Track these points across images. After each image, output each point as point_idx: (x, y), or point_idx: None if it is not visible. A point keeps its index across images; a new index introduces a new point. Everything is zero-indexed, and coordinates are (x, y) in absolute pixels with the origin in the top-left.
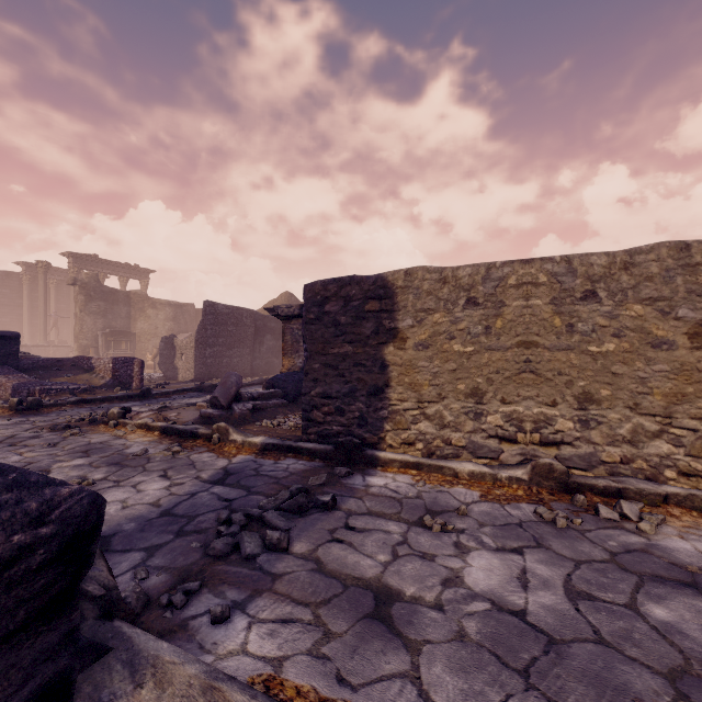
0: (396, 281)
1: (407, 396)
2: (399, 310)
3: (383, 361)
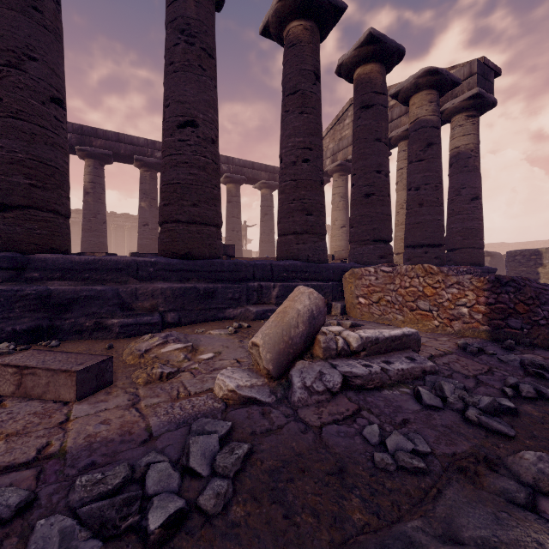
0: (542, 250)
1: (546, 281)
2: (543, 258)
3: (537, 272)
